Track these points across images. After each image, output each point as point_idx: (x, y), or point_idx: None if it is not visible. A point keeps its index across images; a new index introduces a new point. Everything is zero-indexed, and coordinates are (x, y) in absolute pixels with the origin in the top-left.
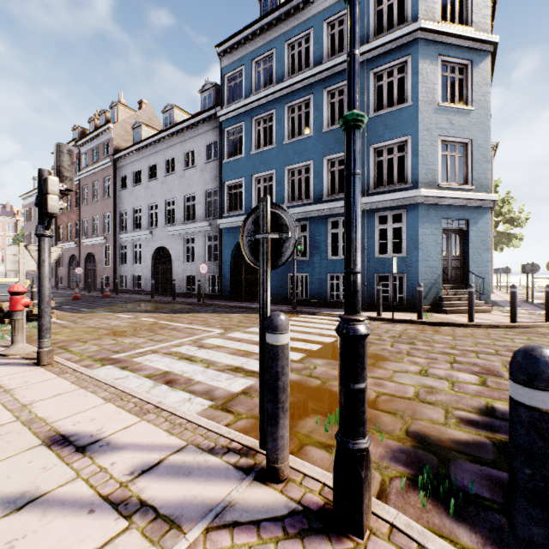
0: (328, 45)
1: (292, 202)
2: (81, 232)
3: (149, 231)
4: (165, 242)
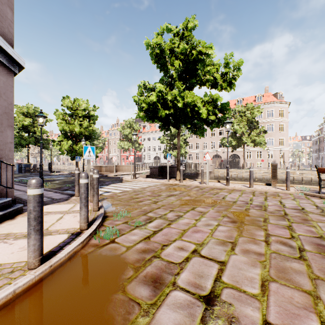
0: None
1: None
2: (323, 150)
3: None
4: None
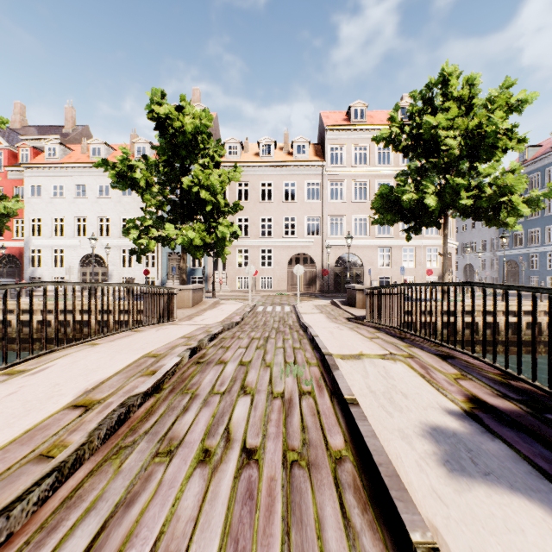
0: (547, 179)
1: (531, 245)
2: None
3: (462, 256)
4: (470, 261)
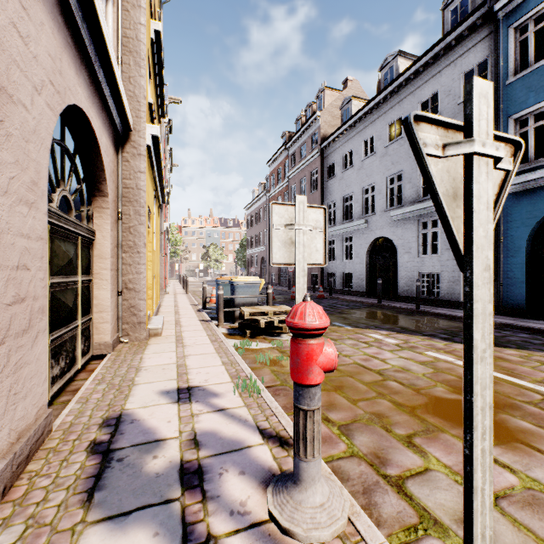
0: None
1: None
2: None
3: (364, 219)
4: (387, 230)
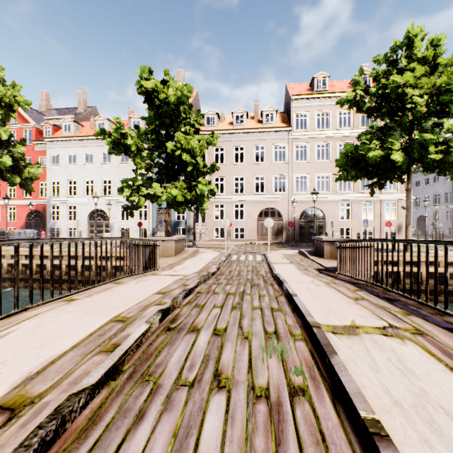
0: None
1: None
2: None
3: (415, 209)
4: (423, 213)
